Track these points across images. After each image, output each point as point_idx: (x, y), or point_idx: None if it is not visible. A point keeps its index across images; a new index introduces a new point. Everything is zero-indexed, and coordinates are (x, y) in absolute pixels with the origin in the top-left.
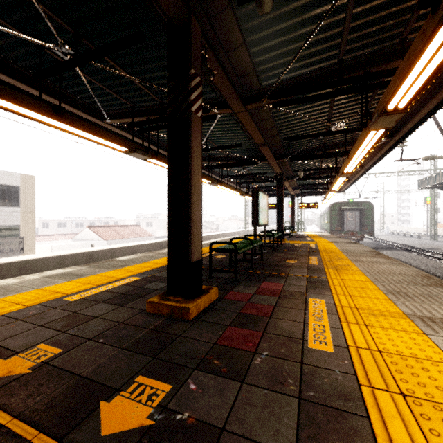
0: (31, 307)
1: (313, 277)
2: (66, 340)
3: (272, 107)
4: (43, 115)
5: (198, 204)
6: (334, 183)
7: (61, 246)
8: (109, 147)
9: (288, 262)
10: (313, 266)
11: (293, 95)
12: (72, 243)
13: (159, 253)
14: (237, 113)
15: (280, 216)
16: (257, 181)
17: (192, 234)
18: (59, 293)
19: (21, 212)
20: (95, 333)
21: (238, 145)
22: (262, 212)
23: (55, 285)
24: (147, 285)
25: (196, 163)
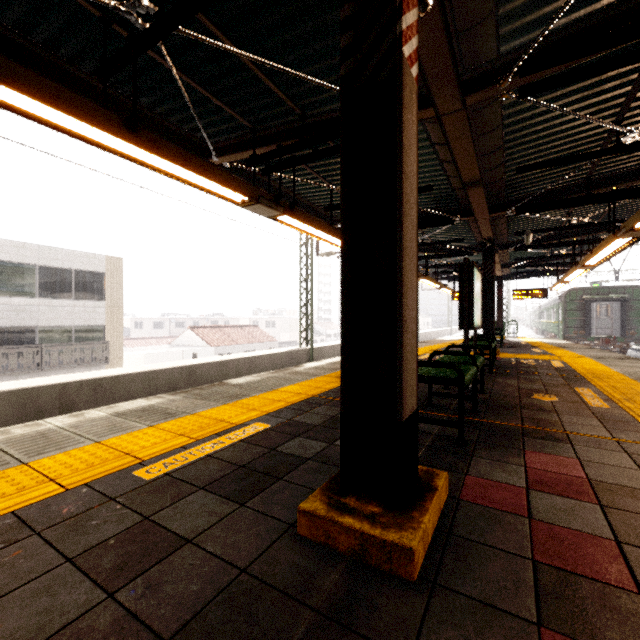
0: (71, 493)
1: (635, 444)
2: (110, 637)
3: (517, 96)
4: (107, 132)
5: (411, 281)
6: (600, 250)
7: (156, 353)
8: (217, 195)
9: (540, 400)
10: (605, 412)
11: (575, 59)
12: (169, 350)
13: (294, 373)
14: (444, 117)
15: (489, 311)
16: (444, 255)
17: (403, 354)
18: (128, 456)
19: (105, 307)
20: (182, 613)
21: (427, 187)
22: (476, 304)
23: (126, 435)
24: (285, 445)
25: (409, 184)
